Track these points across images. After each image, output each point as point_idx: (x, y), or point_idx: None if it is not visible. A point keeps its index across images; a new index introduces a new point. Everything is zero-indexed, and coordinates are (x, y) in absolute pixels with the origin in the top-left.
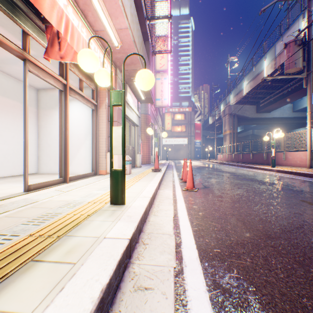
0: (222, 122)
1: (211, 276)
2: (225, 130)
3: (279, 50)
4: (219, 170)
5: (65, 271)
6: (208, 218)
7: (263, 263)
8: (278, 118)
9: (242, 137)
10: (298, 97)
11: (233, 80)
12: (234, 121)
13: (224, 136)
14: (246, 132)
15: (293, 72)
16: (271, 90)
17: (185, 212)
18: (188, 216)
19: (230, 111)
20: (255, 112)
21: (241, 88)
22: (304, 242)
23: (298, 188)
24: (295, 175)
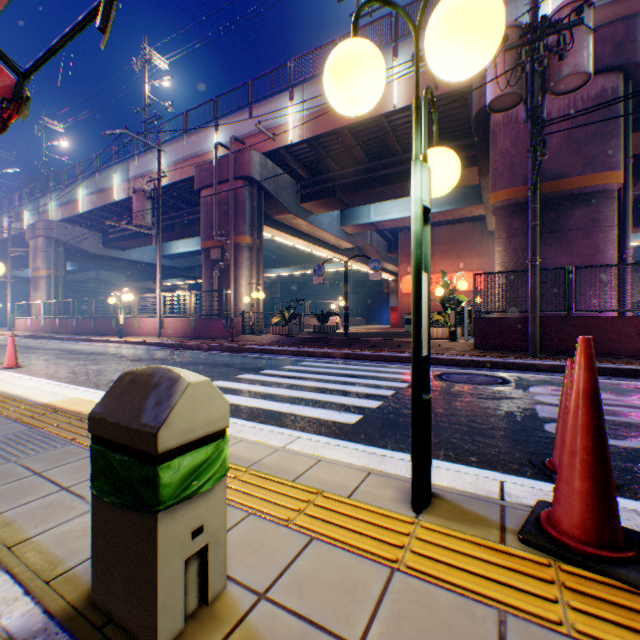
0: (28, 245)
1: (69, 382)
2: (40, 268)
3: (135, 173)
4: (39, 348)
5: (4, 381)
6: (55, 375)
7: (93, 377)
8: (139, 261)
9: (77, 281)
10: (163, 241)
11: (58, 174)
12: (60, 252)
13: (37, 280)
14: (86, 273)
15: (145, 225)
16: (128, 219)
17: (30, 376)
18: (36, 377)
19: (52, 233)
20: (102, 245)
21: (76, 198)
22: (116, 371)
23: (135, 354)
24: (143, 345)
